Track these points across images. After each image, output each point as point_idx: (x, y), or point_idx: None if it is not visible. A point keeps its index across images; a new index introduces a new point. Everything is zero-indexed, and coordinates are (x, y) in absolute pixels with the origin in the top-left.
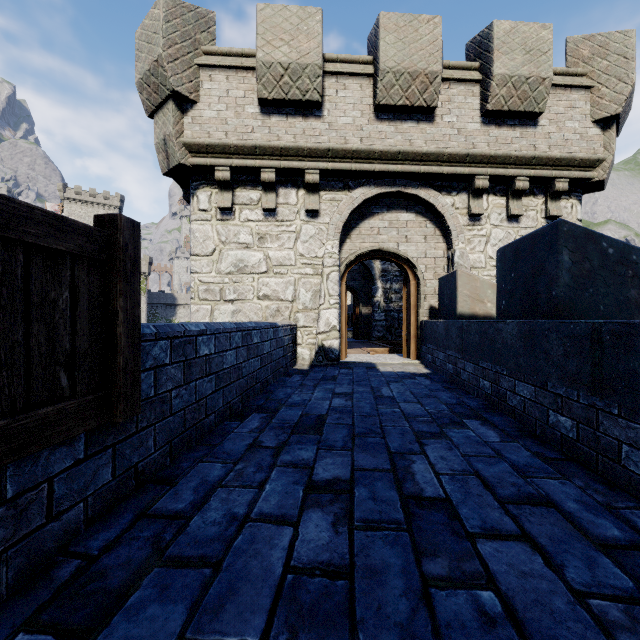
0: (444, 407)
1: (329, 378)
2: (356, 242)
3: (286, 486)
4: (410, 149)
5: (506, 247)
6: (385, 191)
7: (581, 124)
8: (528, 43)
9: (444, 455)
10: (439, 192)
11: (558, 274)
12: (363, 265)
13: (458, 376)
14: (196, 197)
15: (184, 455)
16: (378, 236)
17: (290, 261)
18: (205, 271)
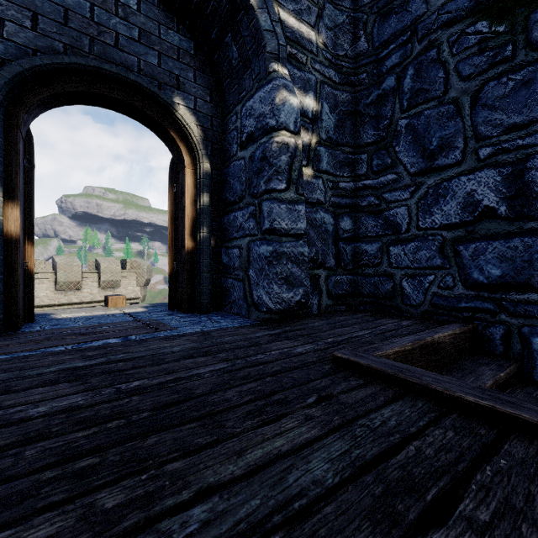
0: None
1: None
2: None
3: None
4: (71, 302)
5: None
6: None
7: (133, 287)
8: (113, 270)
9: None
10: None
11: None
12: None
13: None
14: None
15: None
16: None
17: None
18: None
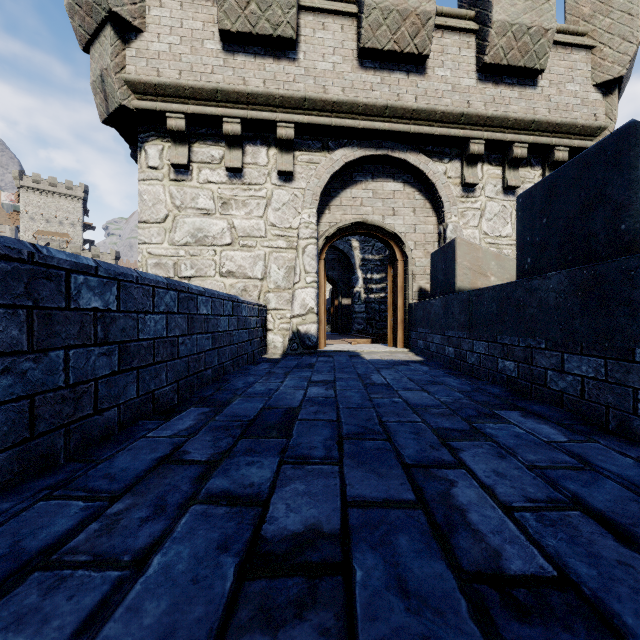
0: (458, 395)
1: (305, 366)
2: (336, 214)
3: (201, 556)
4: (399, 104)
5: (533, 188)
6: (370, 154)
7: (582, 88)
8: None
9: (495, 467)
10: (430, 158)
11: (631, 198)
12: (342, 254)
13: (463, 360)
14: (144, 152)
15: (25, 483)
16: (361, 207)
17: (259, 232)
18: (155, 241)
